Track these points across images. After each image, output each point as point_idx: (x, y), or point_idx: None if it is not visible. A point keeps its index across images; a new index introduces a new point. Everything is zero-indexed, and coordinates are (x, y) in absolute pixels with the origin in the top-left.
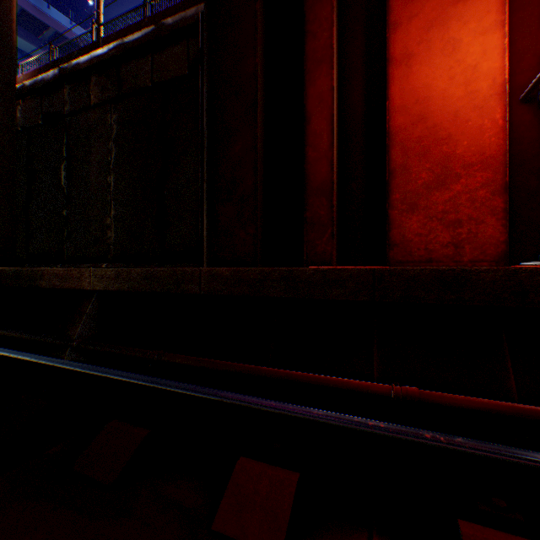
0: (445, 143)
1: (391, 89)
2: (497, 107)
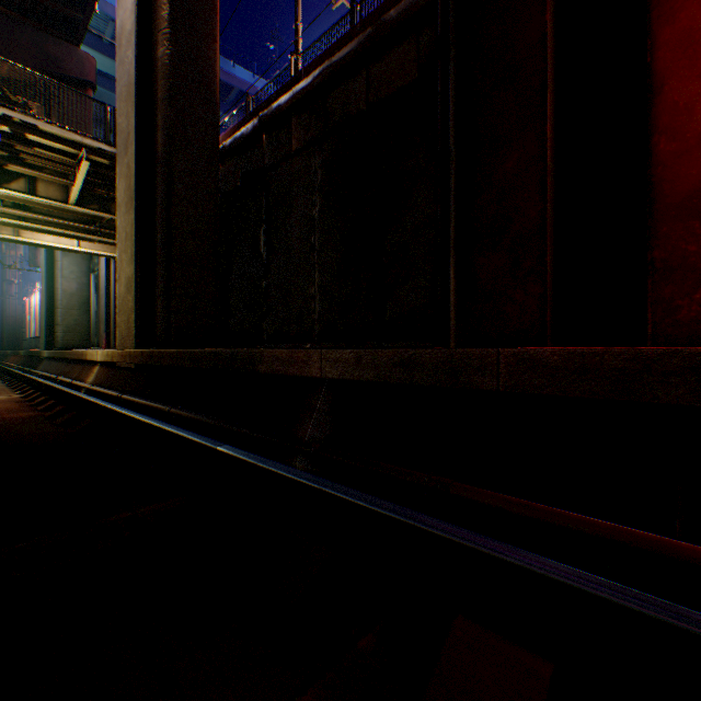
0: None
1: None
2: None
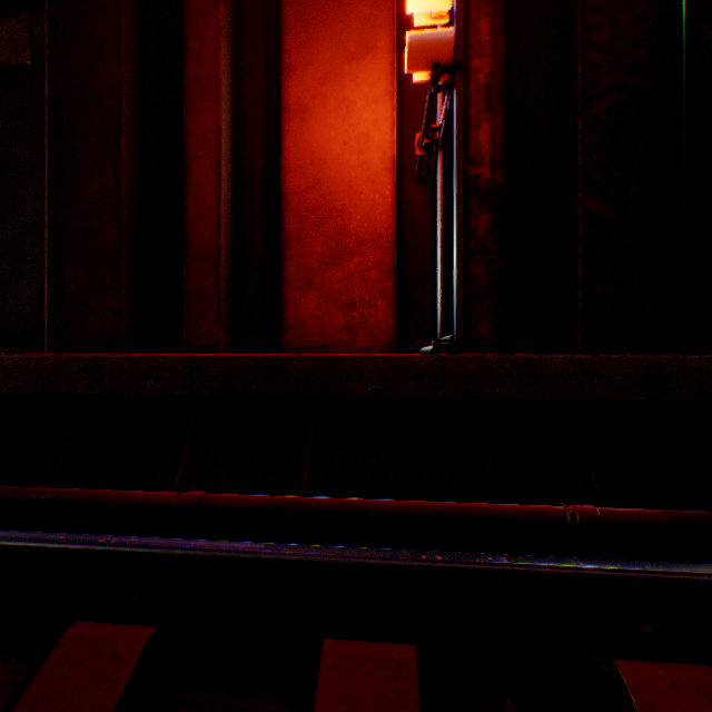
0: (341, 215)
1: (287, 143)
2: (388, 183)
